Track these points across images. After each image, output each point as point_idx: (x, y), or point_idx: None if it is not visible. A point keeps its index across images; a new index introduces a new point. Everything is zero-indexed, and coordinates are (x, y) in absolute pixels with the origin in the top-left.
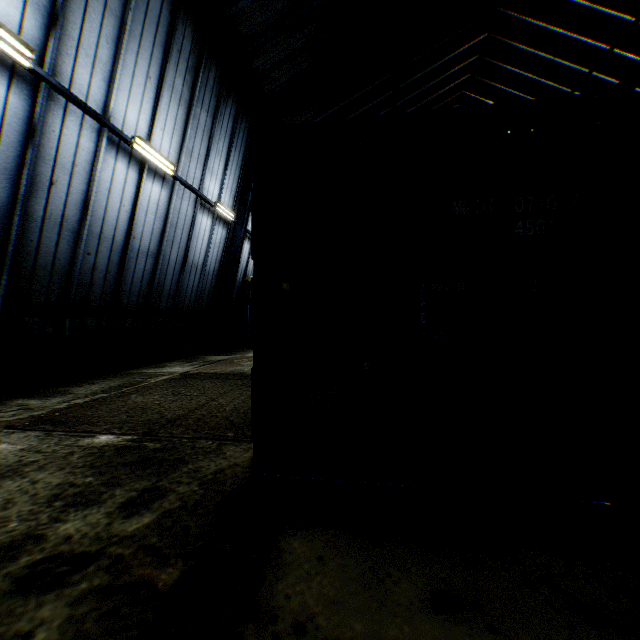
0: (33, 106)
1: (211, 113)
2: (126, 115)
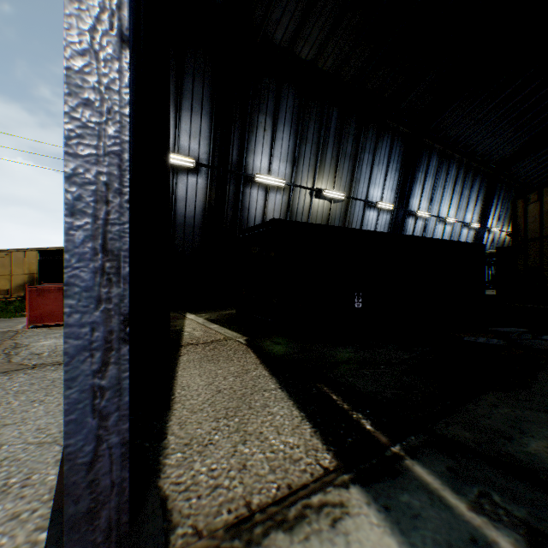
0: (425, 222)
1: (469, 188)
2: (442, 210)
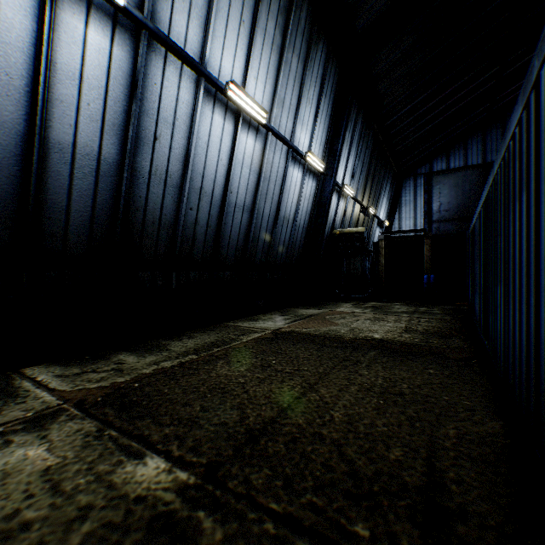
0: (134, 58)
1: (302, 59)
2: (221, 64)
